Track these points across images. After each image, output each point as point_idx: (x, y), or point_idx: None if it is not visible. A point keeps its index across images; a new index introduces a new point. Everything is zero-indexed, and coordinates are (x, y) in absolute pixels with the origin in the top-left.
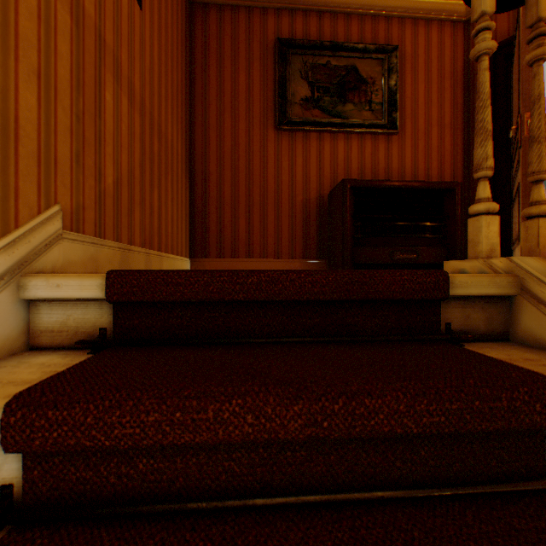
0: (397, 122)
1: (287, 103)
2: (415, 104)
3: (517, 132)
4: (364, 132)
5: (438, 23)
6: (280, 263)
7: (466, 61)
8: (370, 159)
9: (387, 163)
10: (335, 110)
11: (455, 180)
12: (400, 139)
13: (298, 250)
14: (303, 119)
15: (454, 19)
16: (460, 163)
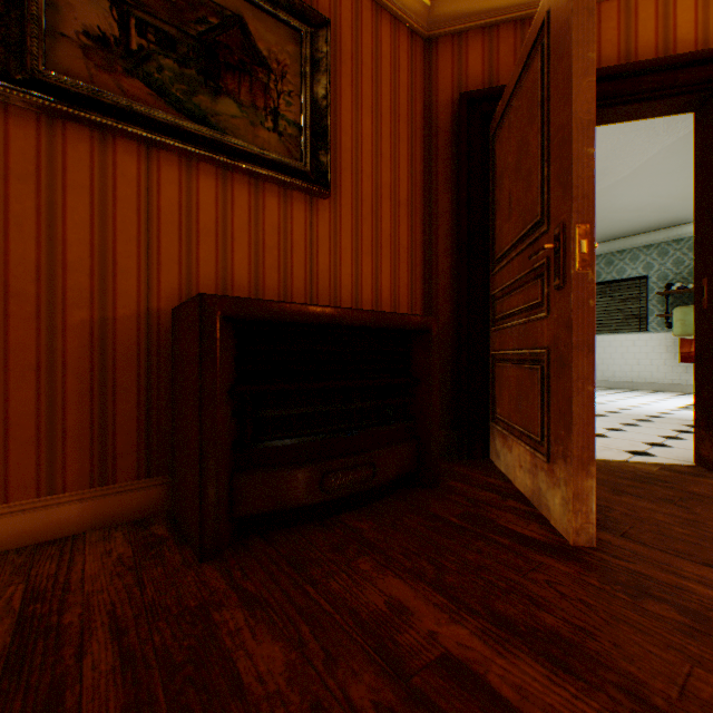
0: (329, 173)
1: (31, 21)
2: (359, 149)
3: (552, 256)
4: (265, 176)
5: (391, 19)
6: (1, 518)
7: (428, 105)
8: (277, 237)
9: (311, 252)
10: (194, 101)
11: (414, 297)
12: (334, 208)
13: (75, 465)
14: (91, 91)
15: (414, 25)
16: (420, 270)
